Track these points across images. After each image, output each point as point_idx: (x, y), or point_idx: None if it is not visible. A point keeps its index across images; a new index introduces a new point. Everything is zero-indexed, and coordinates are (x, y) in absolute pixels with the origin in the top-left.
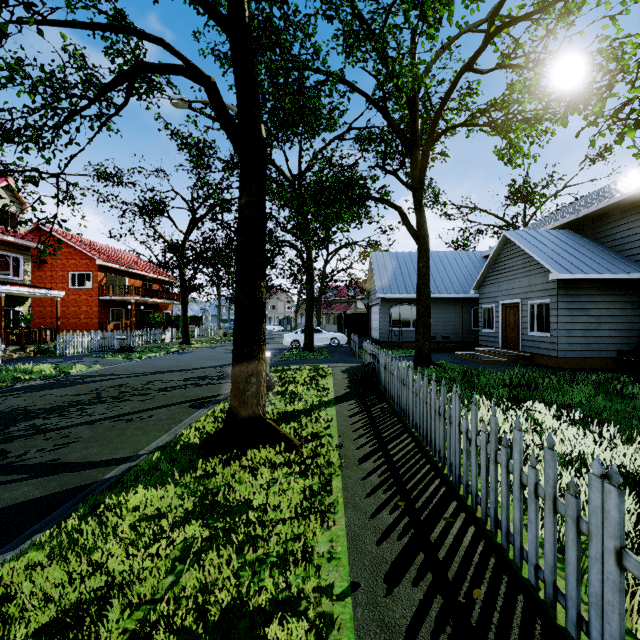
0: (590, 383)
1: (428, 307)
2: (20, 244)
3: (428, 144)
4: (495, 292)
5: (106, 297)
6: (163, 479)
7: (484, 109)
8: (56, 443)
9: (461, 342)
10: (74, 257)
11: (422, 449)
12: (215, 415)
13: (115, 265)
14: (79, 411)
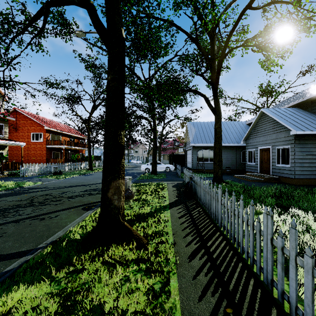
0: None
1: (221, 150)
2: (2, 117)
3: (222, 57)
4: (255, 142)
5: (50, 146)
6: (43, 275)
7: (254, 37)
8: None
9: (235, 169)
10: (33, 125)
11: (232, 247)
12: (95, 216)
13: (55, 129)
14: (15, 212)
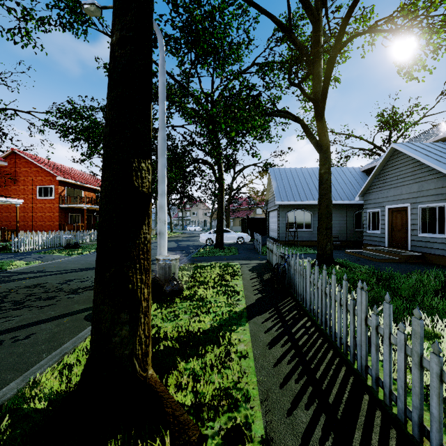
0: None
1: (330, 210)
2: None
3: (335, 50)
4: (381, 198)
5: (65, 205)
6: None
7: (390, 16)
8: None
9: (345, 241)
10: (40, 174)
11: None
12: None
13: (72, 181)
14: None
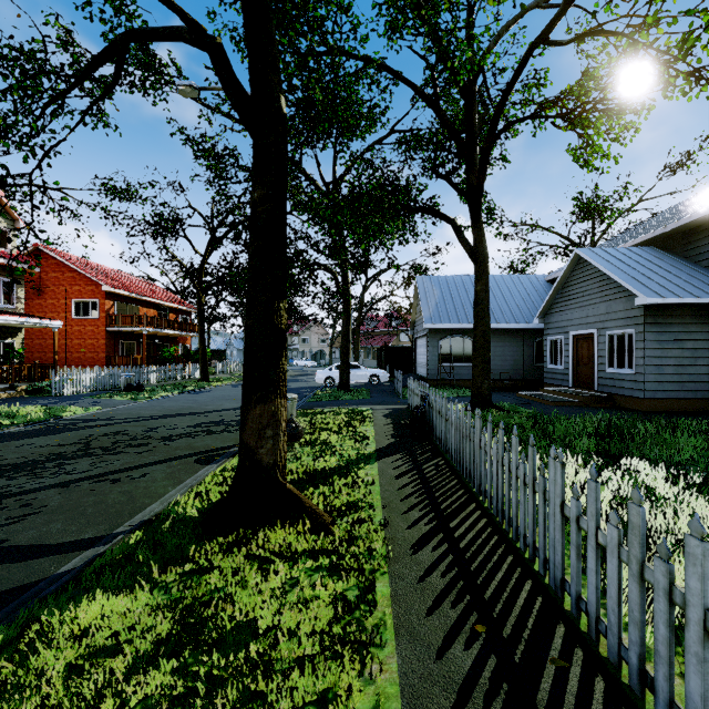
0: (697, 433)
1: (487, 338)
2: (12, 266)
3: (489, 140)
4: (564, 321)
5: (114, 328)
6: (136, 578)
7: (557, 98)
8: (11, 515)
9: (522, 380)
10: (78, 283)
11: (497, 529)
12: (224, 474)
13: (125, 292)
14: (56, 467)
